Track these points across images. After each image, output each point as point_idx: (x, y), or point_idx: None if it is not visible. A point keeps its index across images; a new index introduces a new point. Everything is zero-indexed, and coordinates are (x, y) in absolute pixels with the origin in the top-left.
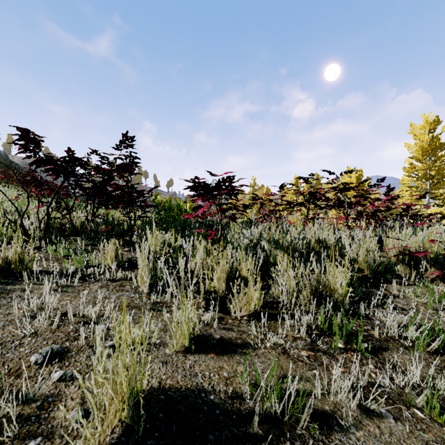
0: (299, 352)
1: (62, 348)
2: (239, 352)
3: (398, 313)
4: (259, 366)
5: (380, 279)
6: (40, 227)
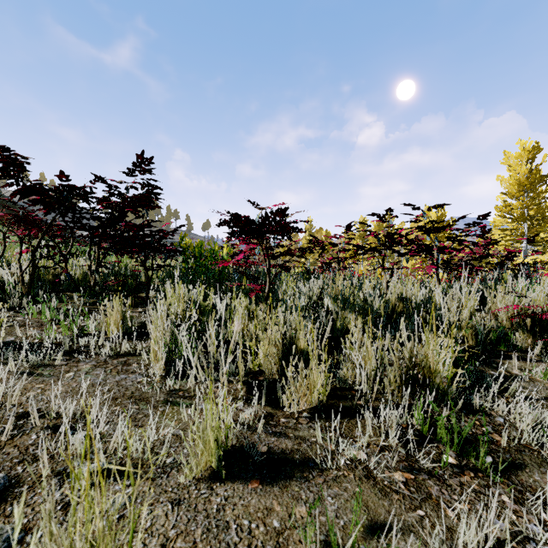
0: (391, 475)
1: (9, 478)
2: (298, 478)
3: (527, 406)
4: (331, 505)
5: (491, 353)
6: (23, 279)
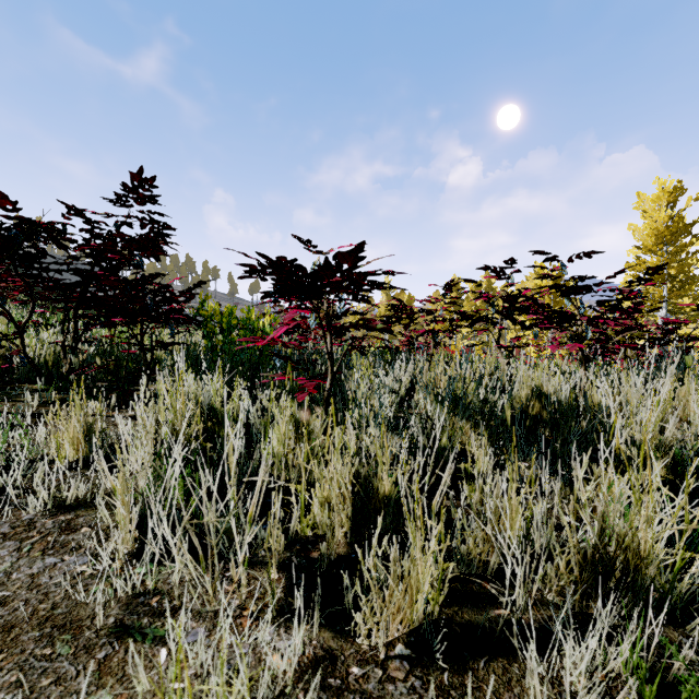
0: None
1: None
2: None
3: None
4: None
5: None
6: None
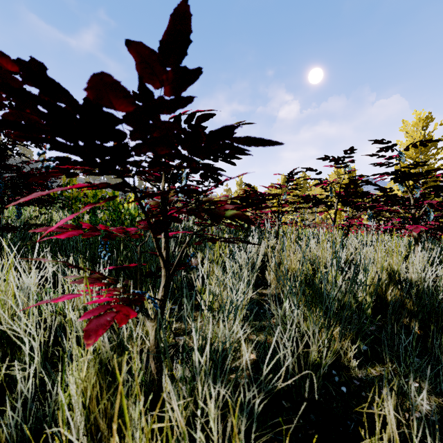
0: None
1: None
2: None
3: None
4: None
5: None
6: None
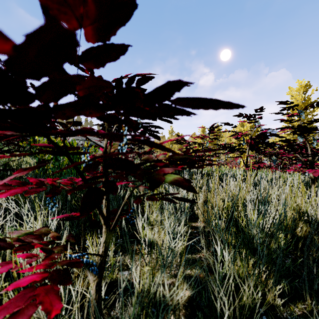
0: None
1: None
2: None
3: None
4: None
5: None
6: None
